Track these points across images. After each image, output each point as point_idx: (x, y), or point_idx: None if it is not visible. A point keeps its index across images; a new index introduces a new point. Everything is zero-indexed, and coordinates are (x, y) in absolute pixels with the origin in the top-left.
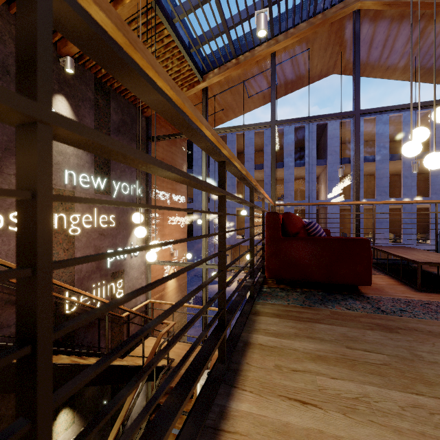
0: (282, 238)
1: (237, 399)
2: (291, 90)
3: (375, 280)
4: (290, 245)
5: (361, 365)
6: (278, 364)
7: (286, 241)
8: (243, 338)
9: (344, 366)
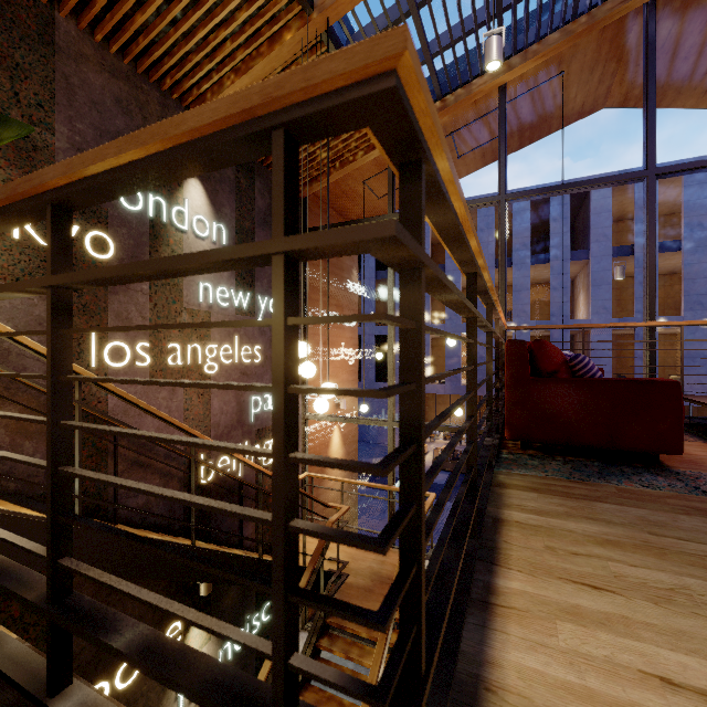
0: (533, 380)
1: (503, 577)
2: (529, 140)
3: (688, 449)
4: (545, 389)
5: (675, 555)
6: (549, 545)
7: (538, 384)
8: (490, 513)
9: (649, 554)
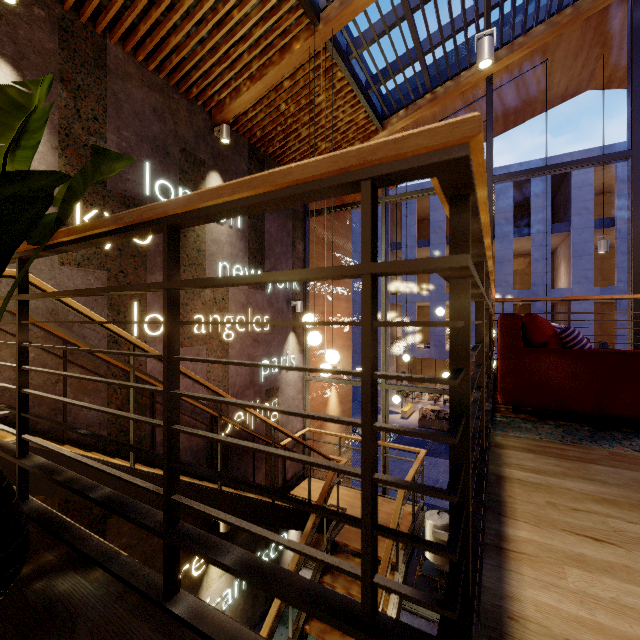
0: (525, 350)
1: (512, 527)
2: (513, 124)
3: None
4: (537, 359)
5: None
6: (549, 501)
7: (530, 354)
8: (492, 471)
9: None
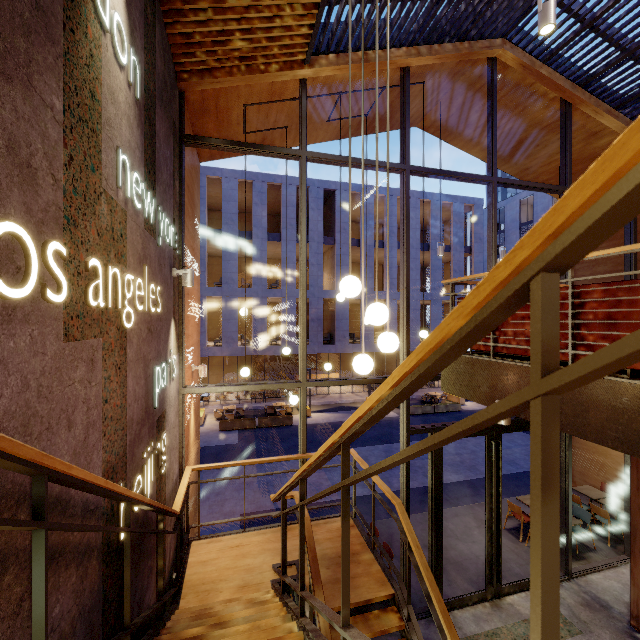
0: None
1: None
2: (371, 130)
3: None
4: None
5: None
6: None
7: None
8: None
9: None
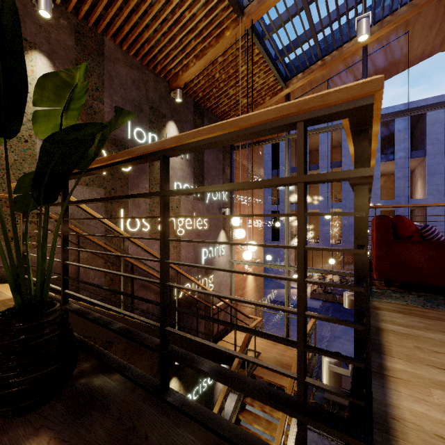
0: (394, 241)
1: (390, 361)
2: None
3: None
4: (403, 248)
5: None
6: (416, 345)
7: (398, 244)
8: (372, 324)
9: None
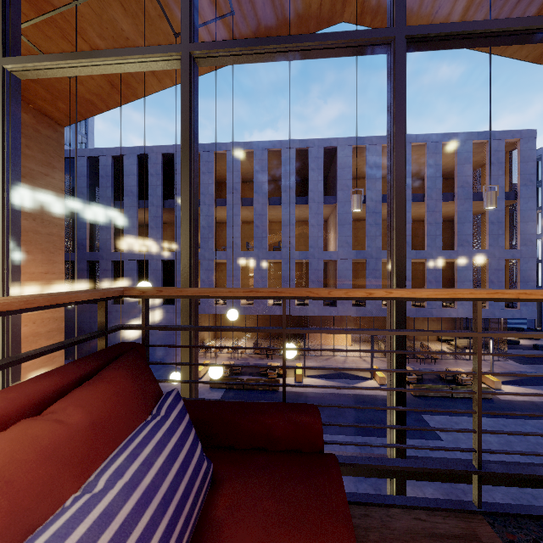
0: None
1: None
2: None
3: None
4: None
5: None
6: None
7: None
8: None
9: None
